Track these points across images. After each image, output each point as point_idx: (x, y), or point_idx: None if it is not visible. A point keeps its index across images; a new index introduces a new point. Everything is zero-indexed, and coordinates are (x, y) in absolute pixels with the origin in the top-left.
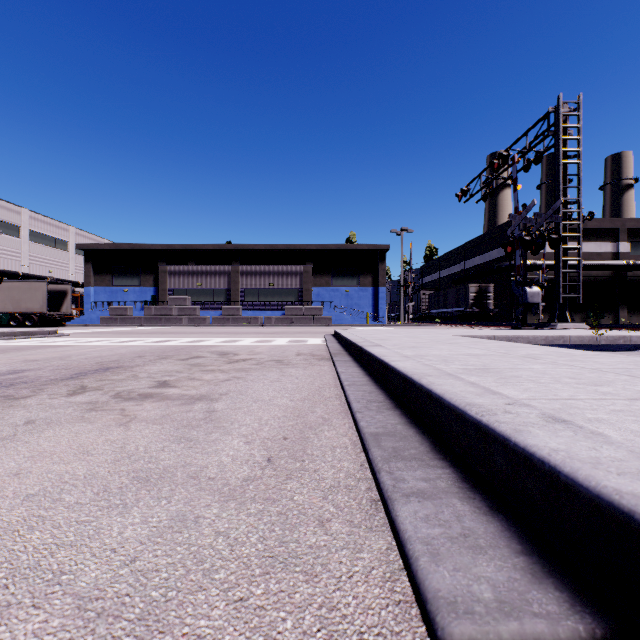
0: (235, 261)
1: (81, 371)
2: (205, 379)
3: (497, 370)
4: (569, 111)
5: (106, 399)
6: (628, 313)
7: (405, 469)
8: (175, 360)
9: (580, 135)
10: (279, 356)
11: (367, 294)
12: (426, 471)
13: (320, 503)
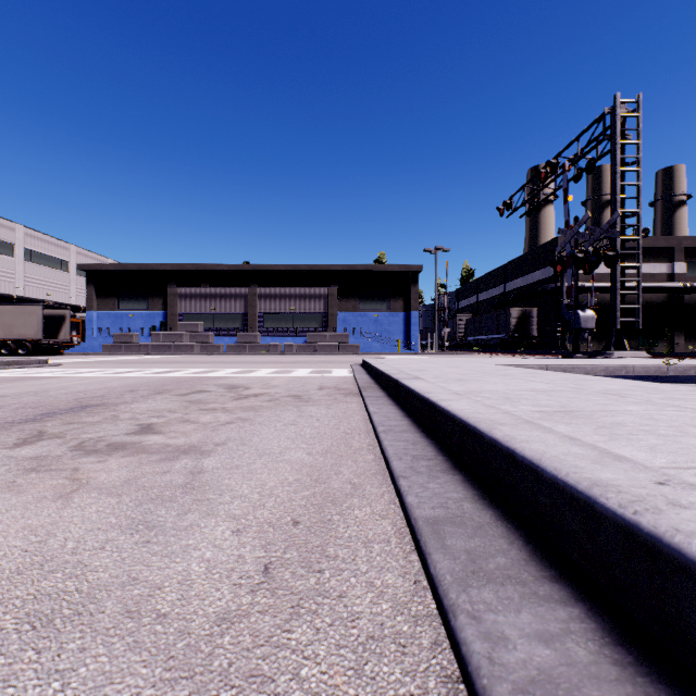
0: (253, 283)
1: (50, 410)
2: (202, 421)
3: (585, 414)
4: (627, 112)
5: (61, 452)
6: (685, 340)
7: (499, 607)
8: (172, 395)
9: (639, 139)
10: (298, 390)
11: (398, 319)
12: (538, 613)
13: (349, 688)
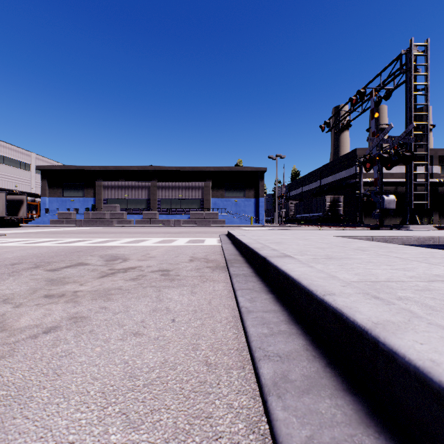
0: (154, 179)
1: None
2: (14, 326)
3: None
4: (418, 53)
5: None
6: (439, 217)
7: None
8: (43, 271)
9: (428, 72)
10: (170, 262)
11: (250, 203)
12: None
13: None
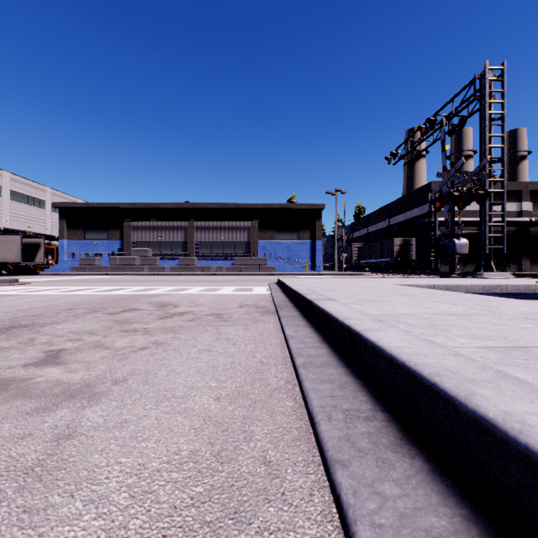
0: (191, 218)
1: None
2: (115, 347)
3: None
4: (494, 77)
5: None
6: (530, 263)
7: None
8: (104, 314)
9: (504, 99)
10: (220, 308)
11: (306, 247)
12: None
13: None
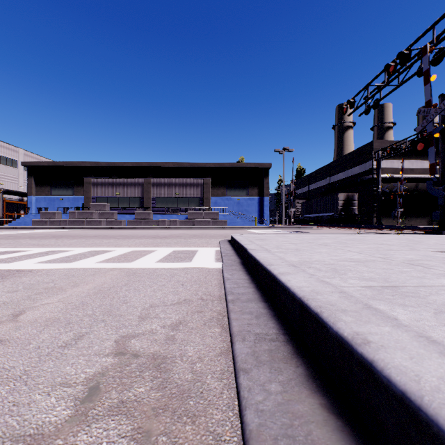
0: (149, 176)
1: None
2: None
3: None
4: None
5: None
6: None
7: None
8: None
9: None
10: None
11: (254, 202)
12: None
13: None
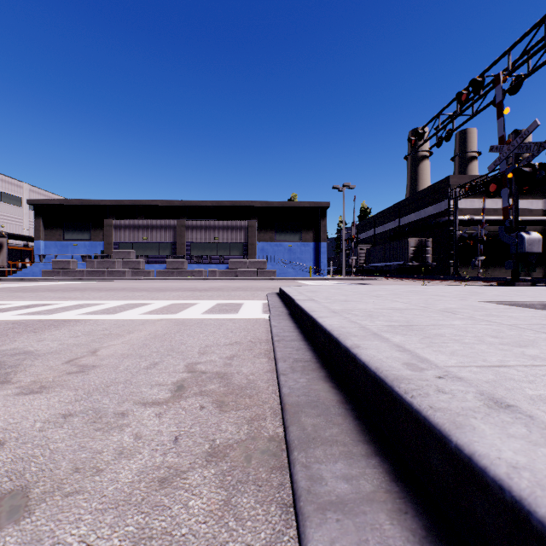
0: (183, 217)
1: None
2: None
3: None
4: None
5: None
6: None
7: None
8: None
9: None
10: (99, 410)
11: (309, 249)
12: None
13: None
